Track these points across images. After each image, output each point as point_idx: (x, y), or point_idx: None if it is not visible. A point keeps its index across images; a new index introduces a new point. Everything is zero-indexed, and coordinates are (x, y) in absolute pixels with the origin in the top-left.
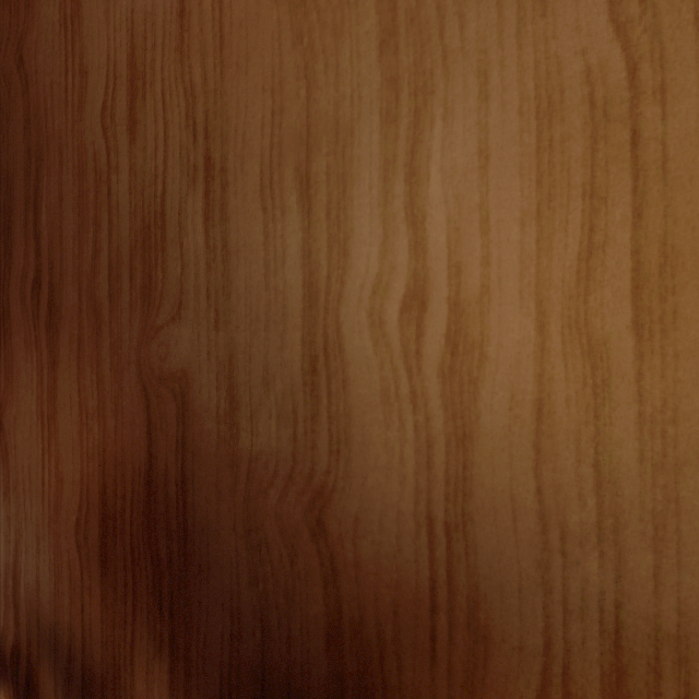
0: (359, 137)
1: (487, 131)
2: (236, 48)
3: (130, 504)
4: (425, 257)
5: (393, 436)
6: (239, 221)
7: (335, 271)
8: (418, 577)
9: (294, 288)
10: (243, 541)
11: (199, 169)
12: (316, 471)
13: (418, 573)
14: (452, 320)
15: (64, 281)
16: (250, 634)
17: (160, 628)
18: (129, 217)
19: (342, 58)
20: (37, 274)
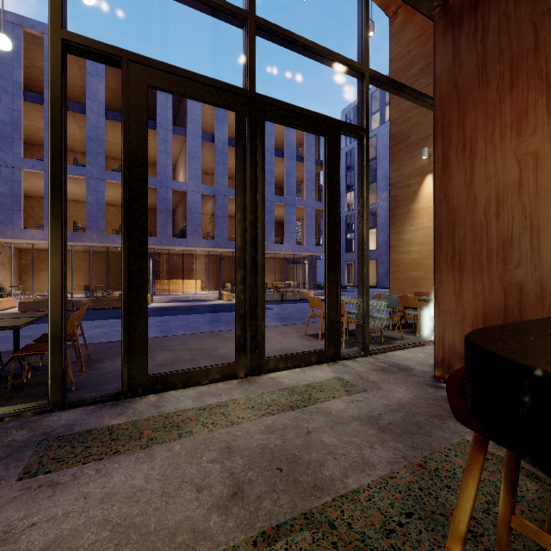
0: None
1: None
2: (543, 196)
3: (496, 317)
4: None
5: None
6: (544, 242)
7: None
8: None
9: None
10: None
11: (527, 227)
12: None
13: None
14: None
15: (466, 257)
16: None
17: None
18: (496, 240)
19: None
20: (453, 255)
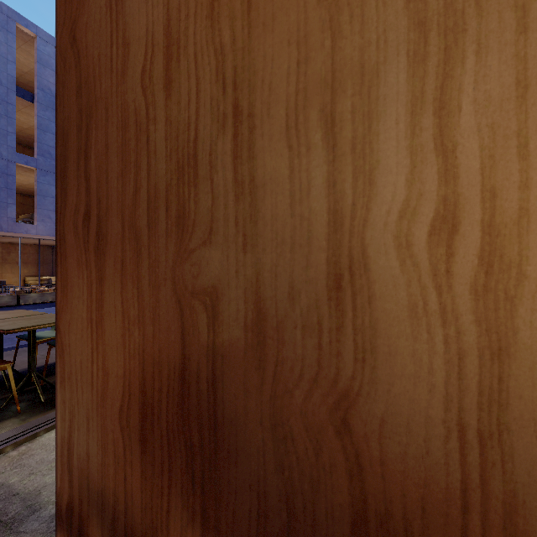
0: (385, 77)
1: (526, 62)
2: (262, 10)
3: (166, 396)
4: (456, 183)
5: (421, 347)
6: (266, 158)
7: (360, 199)
8: (448, 478)
9: (319, 215)
10: (269, 433)
11: (228, 116)
12: (340, 376)
13: (448, 475)
14: (486, 241)
15: (110, 213)
16: (276, 514)
17: (192, 501)
18: (165, 160)
19: (367, 8)
20: (87, 208)
